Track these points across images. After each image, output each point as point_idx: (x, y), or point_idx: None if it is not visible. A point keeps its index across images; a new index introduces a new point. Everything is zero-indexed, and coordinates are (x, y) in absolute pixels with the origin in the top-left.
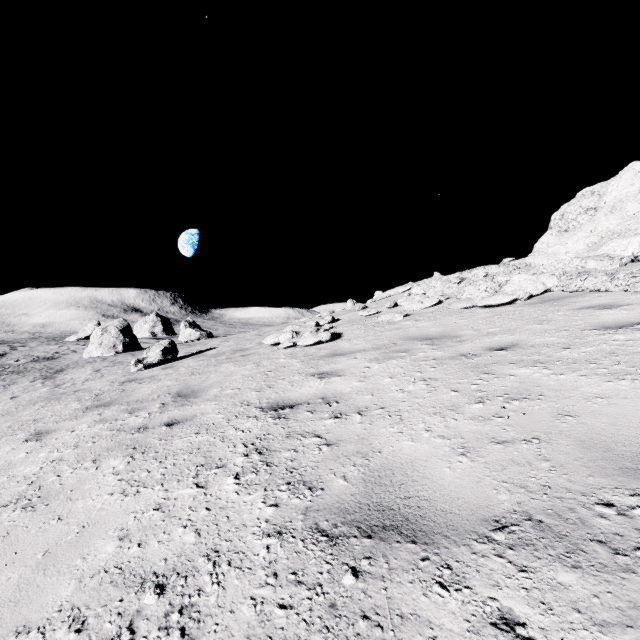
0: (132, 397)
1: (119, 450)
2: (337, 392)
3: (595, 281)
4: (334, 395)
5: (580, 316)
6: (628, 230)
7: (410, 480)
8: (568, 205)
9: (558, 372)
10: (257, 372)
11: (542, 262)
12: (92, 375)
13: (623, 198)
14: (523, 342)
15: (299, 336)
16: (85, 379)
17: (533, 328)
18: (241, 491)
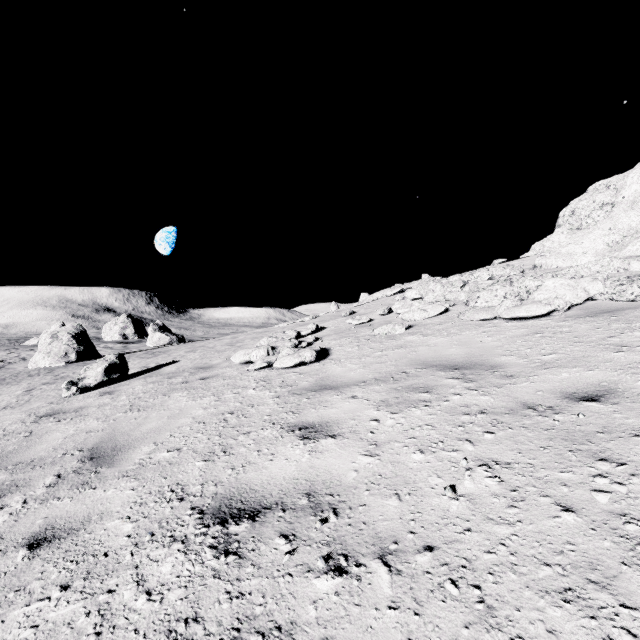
0: (29, 452)
1: None
2: (333, 480)
3: None
4: (328, 488)
5: None
6: None
7: None
8: (579, 200)
9: None
10: (214, 413)
11: (556, 263)
12: (18, 398)
13: None
14: (620, 386)
15: (276, 353)
16: (5, 405)
17: (614, 358)
18: None
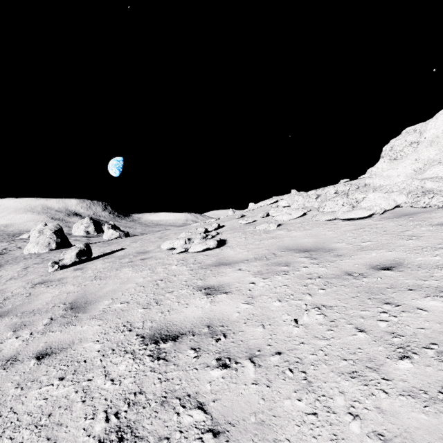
0: (31, 305)
1: None
2: (224, 318)
3: (442, 199)
4: (221, 323)
5: None
6: None
7: None
8: (396, 140)
9: None
10: (150, 280)
11: (379, 182)
12: (18, 273)
13: (439, 134)
14: (406, 260)
15: (190, 242)
16: (10, 277)
17: (406, 244)
18: None
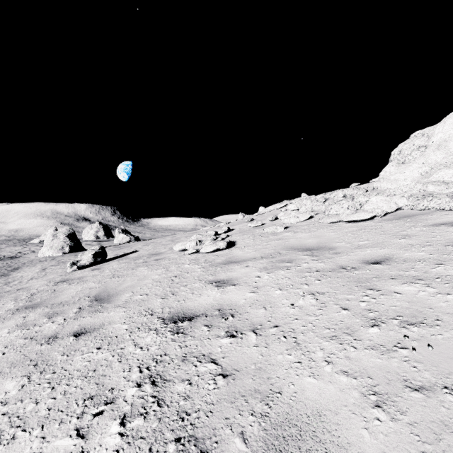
0: (58, 299)
1: (21, 366)
2: (232, 303)
3: (440, 202)
4: (230, 307)
5: (437, 232)
6: (452, 162)
7: (323, 450)
8: (404, 144)
9: (443, 291)
10: (165, 277)
11: (387, 186)
12: (38, 273)
13: (447, 138)
14: (395, 256)
15: (201, 244)
16: (31, 277)
17: (398, 242)
18: (123, 450)
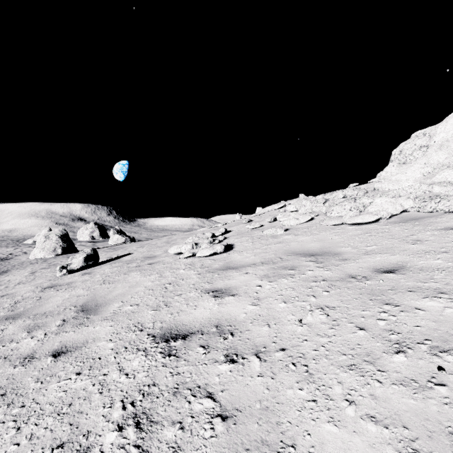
0: (42, 308)
1: None
2: (231, 318)
3: (448, 204)
4: (228, 323)
5: (451, 237)
6: None
7: None
8: (405, 143)
9: None
10: (158, 284)
11: (388, 187)
12: (26, 277)
13: (449, 138)
14: (409, 264)
15: (198, 247)
16: (18, 282)
17: (410, 248)
18: None
